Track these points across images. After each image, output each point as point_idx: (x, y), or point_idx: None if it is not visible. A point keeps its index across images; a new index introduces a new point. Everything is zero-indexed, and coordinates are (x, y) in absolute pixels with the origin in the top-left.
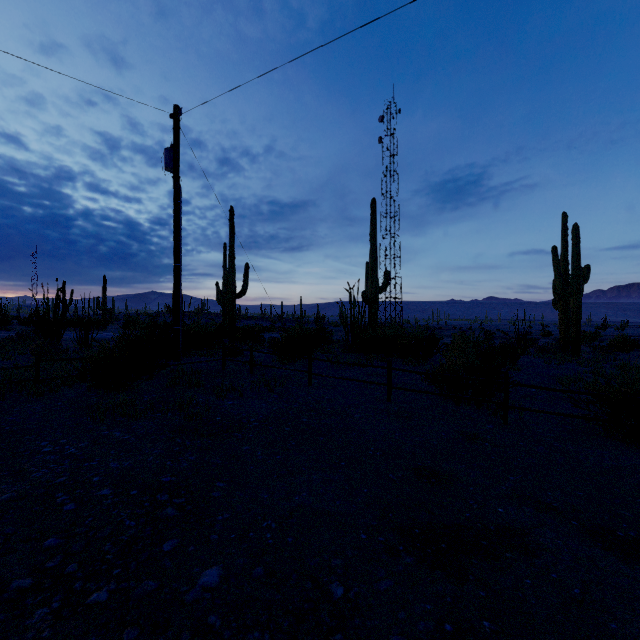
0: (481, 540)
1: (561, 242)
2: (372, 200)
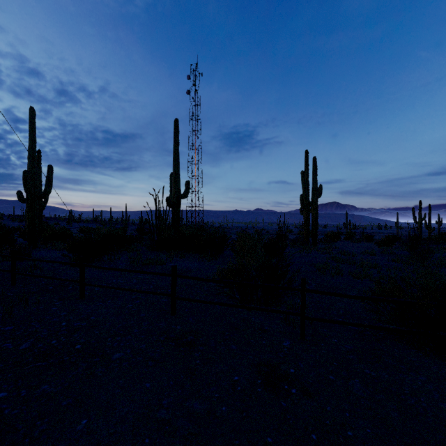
0: None
1: (305, 170)
2: (175, 120)
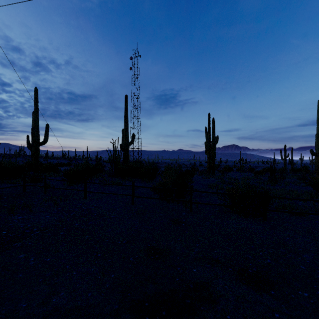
0: (186, 299)
1: (208, 125)
2: (125, 95)
